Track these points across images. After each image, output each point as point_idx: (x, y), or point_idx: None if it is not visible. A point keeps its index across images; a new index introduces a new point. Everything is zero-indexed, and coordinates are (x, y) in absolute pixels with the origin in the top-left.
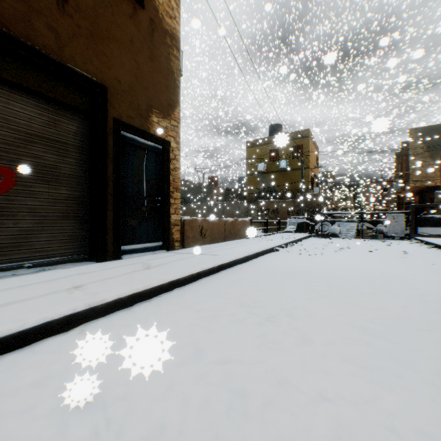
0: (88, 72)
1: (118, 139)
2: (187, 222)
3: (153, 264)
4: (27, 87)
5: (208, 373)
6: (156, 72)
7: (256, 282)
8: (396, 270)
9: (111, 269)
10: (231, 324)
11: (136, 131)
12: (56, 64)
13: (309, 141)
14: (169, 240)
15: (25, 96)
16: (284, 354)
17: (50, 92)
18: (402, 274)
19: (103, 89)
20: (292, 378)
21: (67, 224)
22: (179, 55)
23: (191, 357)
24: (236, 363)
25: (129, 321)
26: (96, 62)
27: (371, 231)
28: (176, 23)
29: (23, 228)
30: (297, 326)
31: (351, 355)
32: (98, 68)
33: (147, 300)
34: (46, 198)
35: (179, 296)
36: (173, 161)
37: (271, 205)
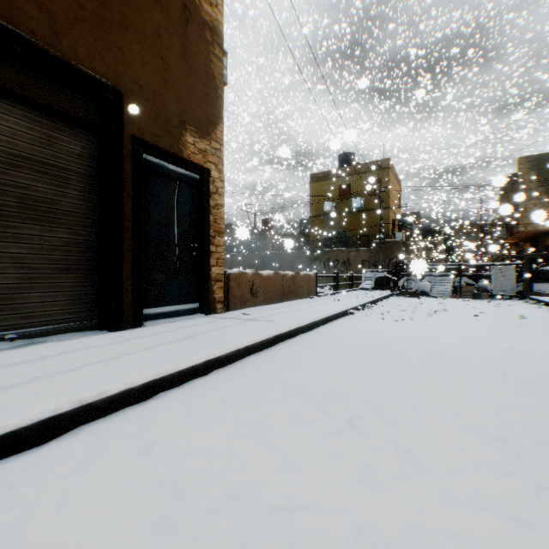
0: (96, 72)
1: (139, 164)
2: (232, 276)
3: (184, 335)
4: (8, 90)
5: (258, 533)
6: (191, 76)
7: (327, 360)
8: (518, 342)
9: (126, 341)
10: (295, 431)
11: (163, 155)
12: (49, 58)
13: (389, 174)
14: (209, 301)
15: (6, 102)
16: (381, 492)
17: (42, 98)
18: (528, 349)
19: (118, 96)
20: (402, 546)
21: (67, 280)
22: (222, 55)
23: (230, 497)
24: (305, 511)
25: (141, 426)
26: (107, 58)
27: (472, 289)
28: (219, 13)
29: (4, 285)
30: (395, 437)
31: (493, 495)
32: (110, 67)
33: (172, 390)
34: (37, 244)
35: (218, 383)
36: (214, 196)
37: (341, 255)
